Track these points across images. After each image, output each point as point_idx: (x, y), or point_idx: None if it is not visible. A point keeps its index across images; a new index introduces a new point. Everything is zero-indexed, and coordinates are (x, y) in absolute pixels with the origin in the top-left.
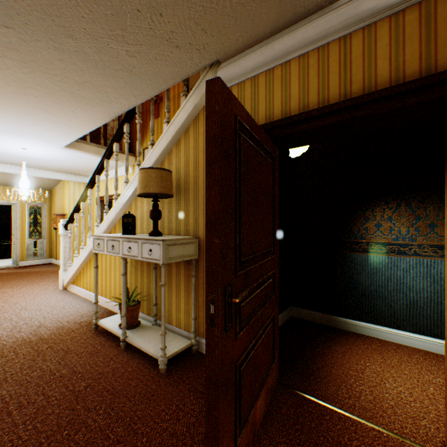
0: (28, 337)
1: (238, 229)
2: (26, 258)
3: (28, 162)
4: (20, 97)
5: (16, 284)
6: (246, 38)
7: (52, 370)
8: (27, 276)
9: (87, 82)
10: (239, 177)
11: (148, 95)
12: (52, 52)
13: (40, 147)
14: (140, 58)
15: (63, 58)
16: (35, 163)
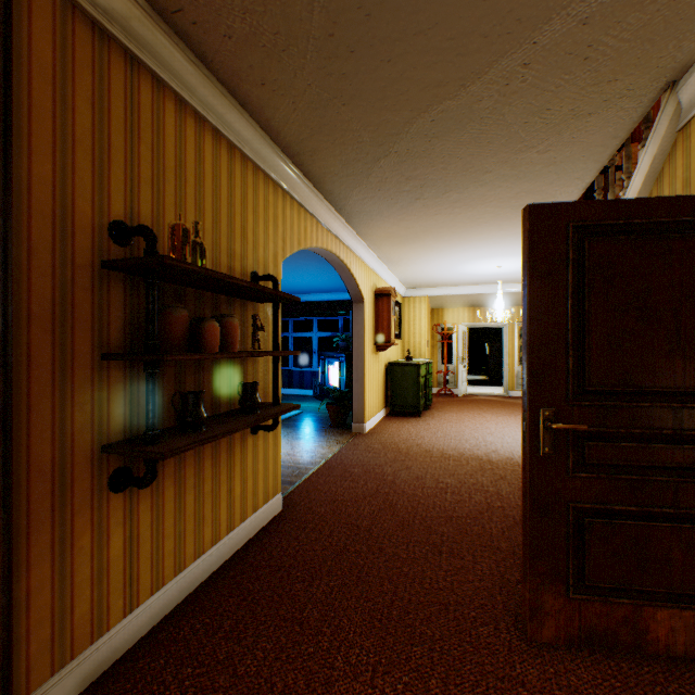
0: (480, 455)
1: (579, 352)
2: (515, 387)
3: (509, 278)
4: (475, 228)
5: (495, 412)
6: (691, 35)
7: (482, 483)
8: (509, 406)
9: (517, 193)
10: (581, 289)
11: (592, 169)
12: (479, 189)
13: (511, 262)
14: (553, 149)
15: (489, 188)
16: (515, 278)
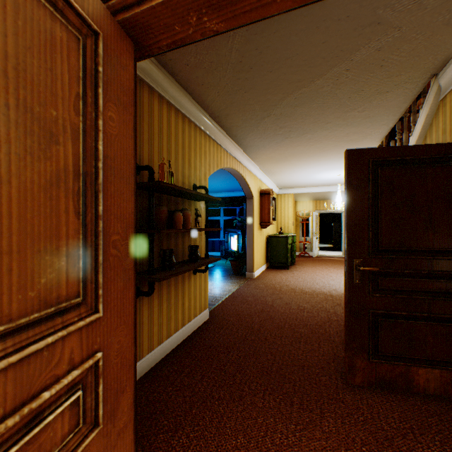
0: (325, 292)
1: (375, 228)
2: None
3: None
4: (322, 153)
5: (336, 267)
6: (441, 53)
7: (325, 307)
8: None
9: (347, 133)
10: (376, 195)
11: (392, 119)
12: (324, 132)
13: None
14: (367, 110)
15: (329, 131)
16: None
